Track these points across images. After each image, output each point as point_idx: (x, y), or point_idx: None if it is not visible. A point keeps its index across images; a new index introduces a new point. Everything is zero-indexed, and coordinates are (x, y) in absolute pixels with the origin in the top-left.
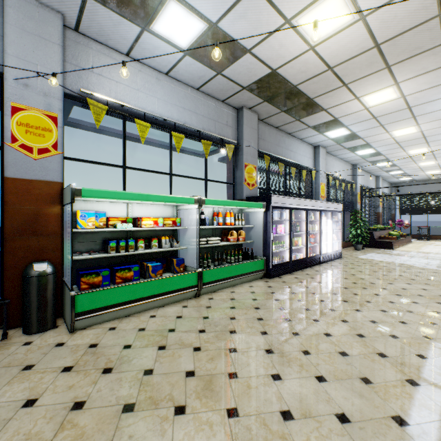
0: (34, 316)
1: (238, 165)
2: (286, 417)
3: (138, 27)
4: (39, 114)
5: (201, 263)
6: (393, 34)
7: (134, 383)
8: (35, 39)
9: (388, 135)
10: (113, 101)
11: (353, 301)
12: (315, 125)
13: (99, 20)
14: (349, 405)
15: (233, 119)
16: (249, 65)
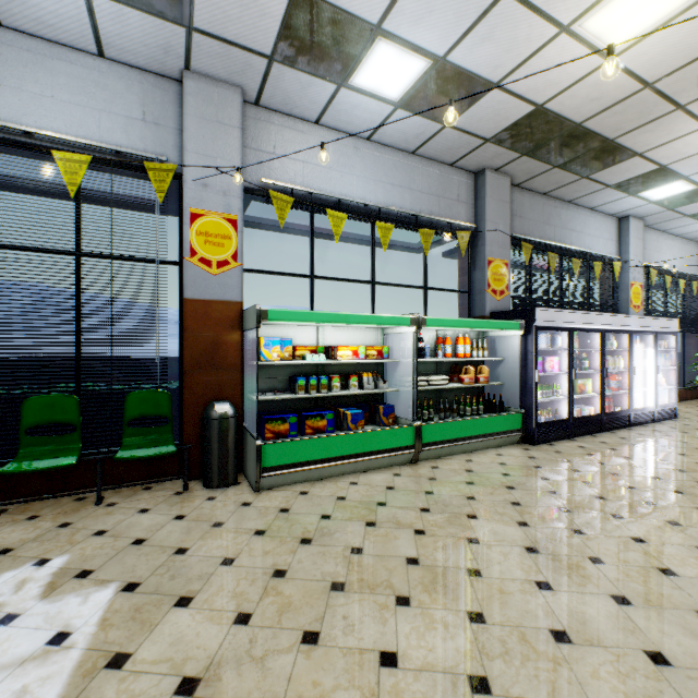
0: (215, 467)
1: (477, 261)
2: (559, 639)
3: (333, 85)
4: (218, 219)
5: (419, 414)
6: None
7: (341, 560)
8: (214, 127)
9: None
10: (299, 189)
11: (694, 493)
12: (620, 181)
13: (285, 86)
14: (672, 644)
15: (469, 190)
16: (495, 106)
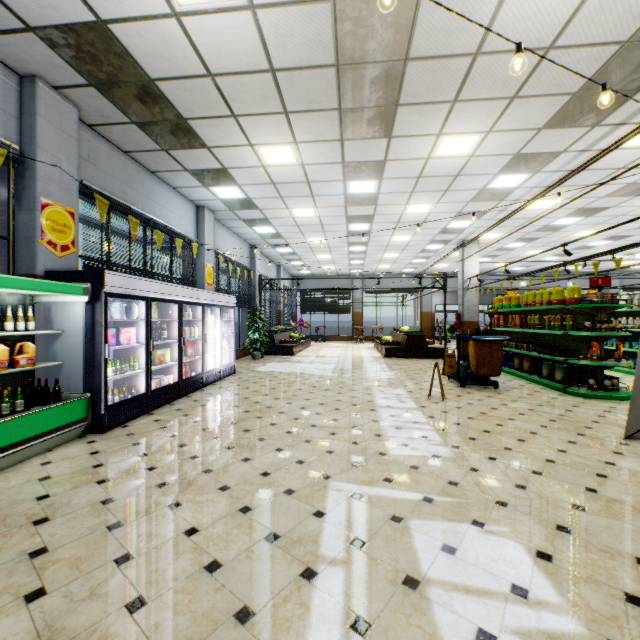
0: None
1: (24, 198)
2: None
3: None
4: None
5: None
6: (291, 64)
7: None
8: None
9: (288, 213)
10: None
11: (242, 444)
12: (196, 169)
13: None
14: None
15: (9, 94)
16: None
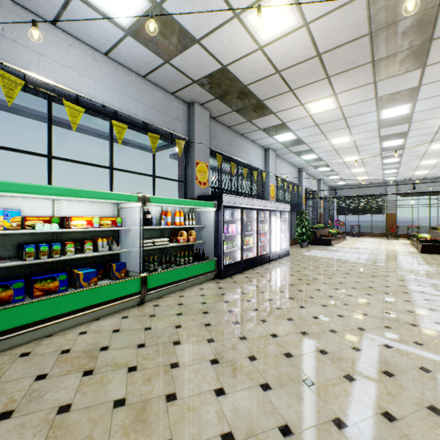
0: None
1: (189, 162)
2: None
3: None
4: None
5: (147, 267)
6: (332, 46)
7: (41, 428)
8: None
9: (328, 142)
10: (33, 76)
11: (298, 298)
12: (266, 127)
13: None
14: (292, 414)
15: (184, 114)
16: (198, 57)
